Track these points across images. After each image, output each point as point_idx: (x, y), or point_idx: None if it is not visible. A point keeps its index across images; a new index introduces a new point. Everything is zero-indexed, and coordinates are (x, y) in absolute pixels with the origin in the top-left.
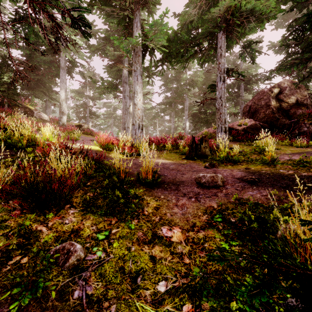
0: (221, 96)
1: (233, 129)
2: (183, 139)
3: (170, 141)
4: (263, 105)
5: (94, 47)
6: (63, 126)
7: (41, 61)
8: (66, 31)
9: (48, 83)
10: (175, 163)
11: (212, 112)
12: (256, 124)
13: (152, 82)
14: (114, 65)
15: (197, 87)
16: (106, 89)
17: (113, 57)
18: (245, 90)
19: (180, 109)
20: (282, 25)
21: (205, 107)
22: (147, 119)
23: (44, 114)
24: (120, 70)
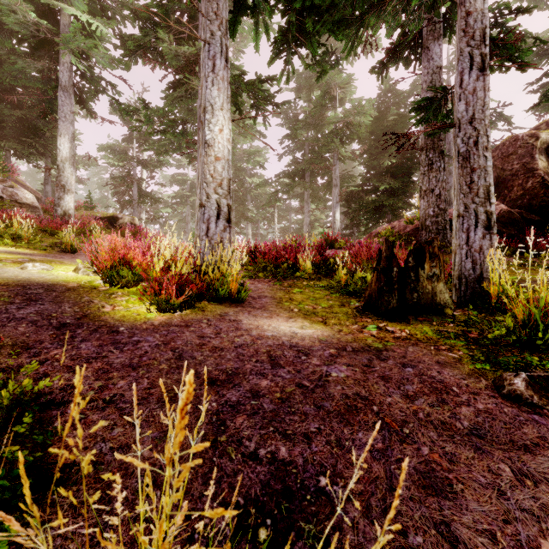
0: (473, 116)
1: None
2: (335, 246)
3: (309, 254)
4: (517, 169)
5: (133, 41)
6: (64, 219)
7: (27, 78)
8: (68, 1)
9: (42, 126)
10: (342, 347)
11: (389, 190)
12: (510, 212)
13: (264, 120)
14: (181, 83)
15: (358, 138)
16: (169, 144)
17: (175, 62)
18: None
19: (321, 186)
20: (543, 2)
21: (375, 180)
22: (257, 206)
23: (26, 191)
24: (195, 97)
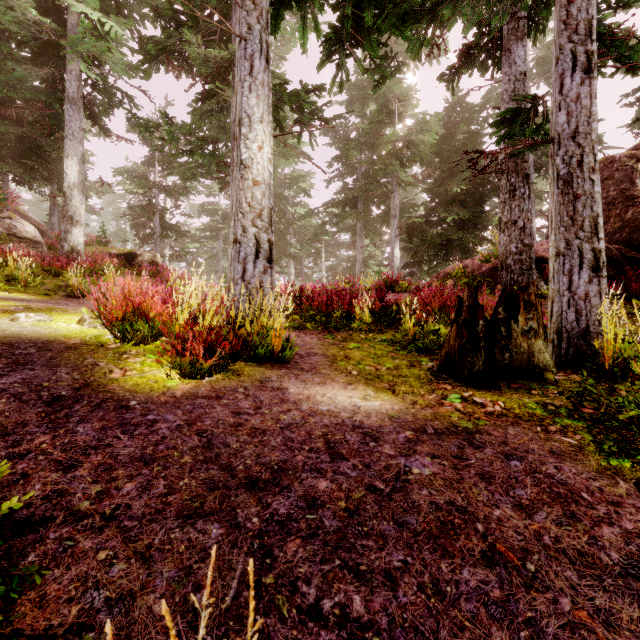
0: (576, 130)
1: (546, 262)
2: (396, 289)
3: (367, 300)
4: (614, 197)
5: (154, 43)
6: (72, 256)
7: (28, 89)
8: None
9: (47, 146)
10: (420, 427)
11: (458, 222)
12: (607, 248)
13: (310, 138)
14: (211, 94)
15: (420, 160)
16: (197, 167)
17: (204, 69)
18: (536, 169)
19: (377, 217)
20: None
21: (440, 210)
22: (301, 241)
23: (27, 223)
24: (228, 111)
